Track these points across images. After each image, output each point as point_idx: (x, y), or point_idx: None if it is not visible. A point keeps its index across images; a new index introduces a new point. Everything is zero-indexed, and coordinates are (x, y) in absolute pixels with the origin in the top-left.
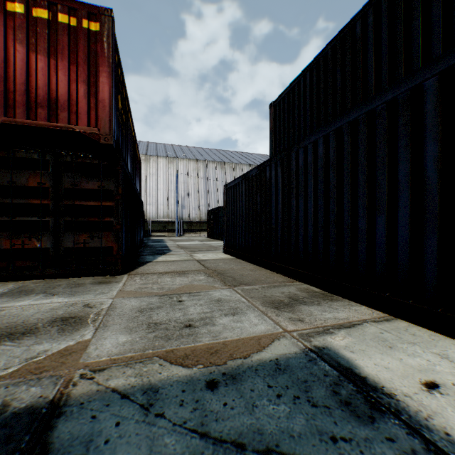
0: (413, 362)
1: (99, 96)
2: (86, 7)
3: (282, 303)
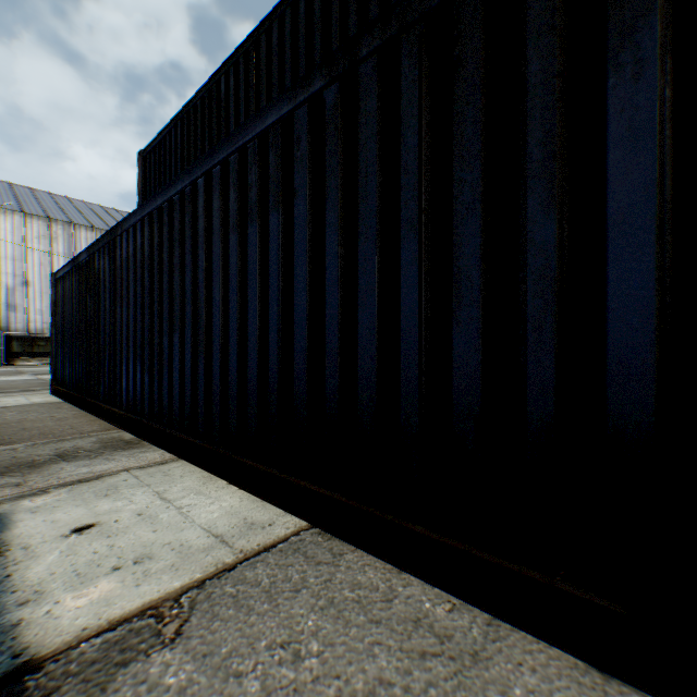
0: (108, 507)
1: None
2: None
3: (28, 465)
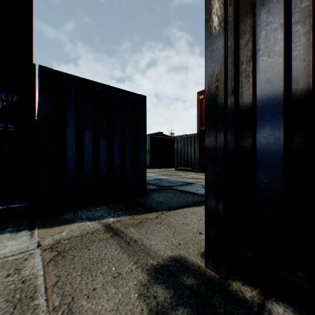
0: None
1: None
2: None
3: None
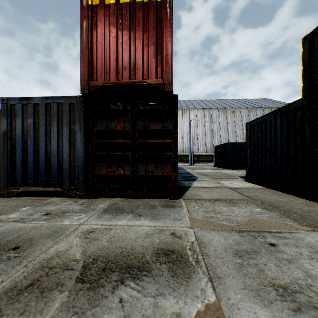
0: None
1: (163, 53)
2: None
3: None
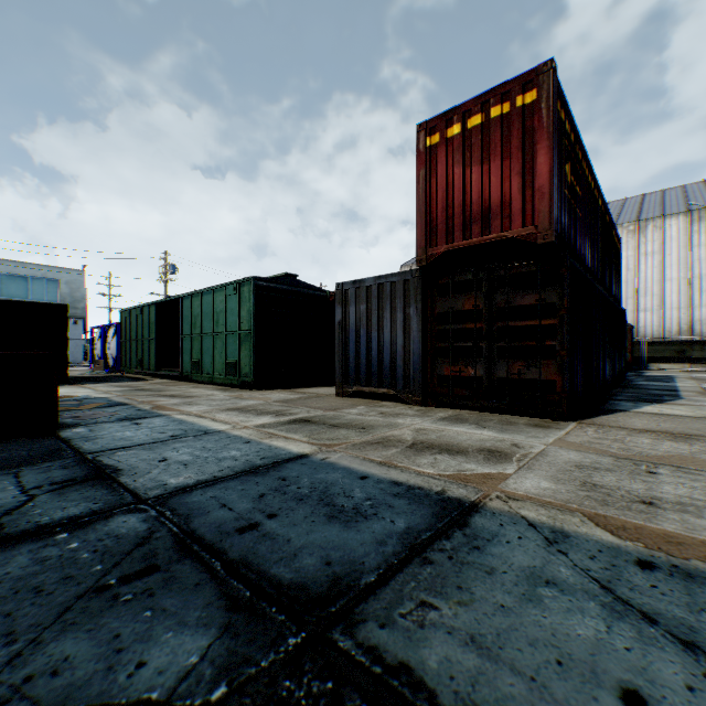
0: None
1: (534, 184)
2: (519, 80)
3: None
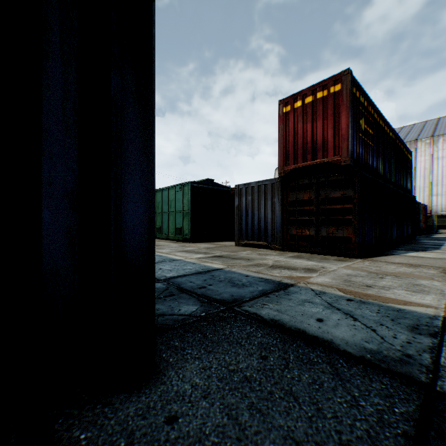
0: None
1: (340, 133)
2: (332, 78)
3: None
